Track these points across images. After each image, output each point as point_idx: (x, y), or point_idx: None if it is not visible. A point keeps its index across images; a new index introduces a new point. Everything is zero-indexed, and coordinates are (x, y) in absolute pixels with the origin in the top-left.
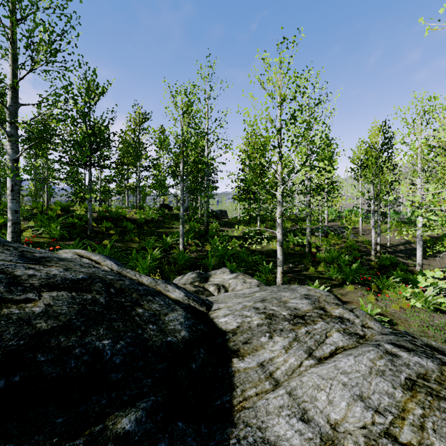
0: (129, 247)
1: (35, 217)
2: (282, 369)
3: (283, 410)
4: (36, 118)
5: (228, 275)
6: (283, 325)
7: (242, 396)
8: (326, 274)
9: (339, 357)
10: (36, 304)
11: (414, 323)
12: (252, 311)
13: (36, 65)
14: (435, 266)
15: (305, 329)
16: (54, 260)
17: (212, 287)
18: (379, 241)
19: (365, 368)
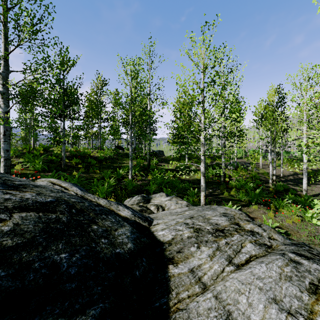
0: (92, 177)
1: (24, 155)
2: (208, 274)
3: (211, 312)
4: (22, 81)
5: (165, 198)
6: (208, 237)
7: (177, 299)
8: (237, 197)
9: (253, 264)
10: (6, 223)
11: (303, 233)
12: (183, 226)
13: (22, 42)
14: (316, 191)
15: (225, 240)
16: (30, 186)
17: (153, 207)
18: (275, 173)
19: (275, 274)
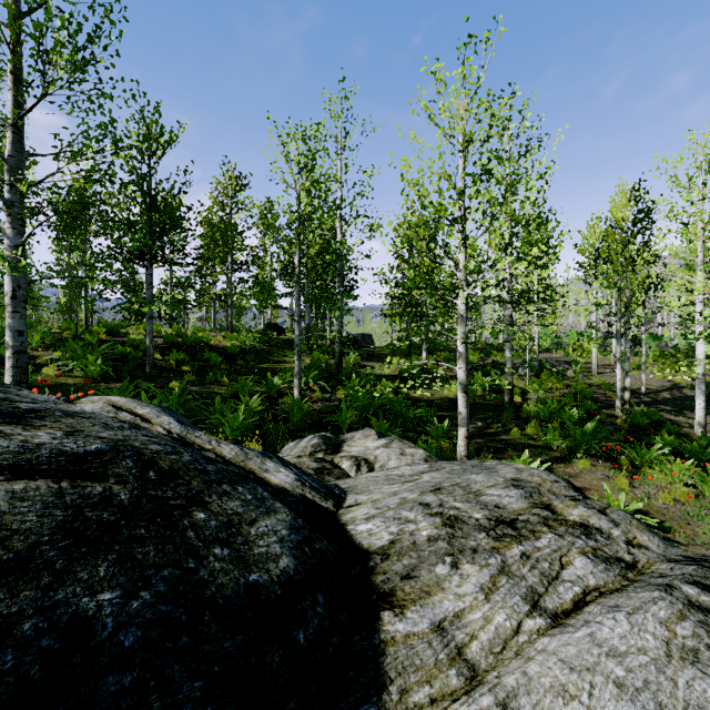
0: (211, 392)
1: (65, 343)
2: (482, 639)
3: None
4: (53, 176)
5: (375, 441)
6: (478, 540)
7: (402, 706)
8: (541, 439)
9: (595, 614)
10: None
11: (702, 527)
12: (418, 510)
13: (52, 88)
14: None
15: (519, 548)
16: (55, 415)
17: (347, 462)
18: (628, 384)
19: (655, 642)
